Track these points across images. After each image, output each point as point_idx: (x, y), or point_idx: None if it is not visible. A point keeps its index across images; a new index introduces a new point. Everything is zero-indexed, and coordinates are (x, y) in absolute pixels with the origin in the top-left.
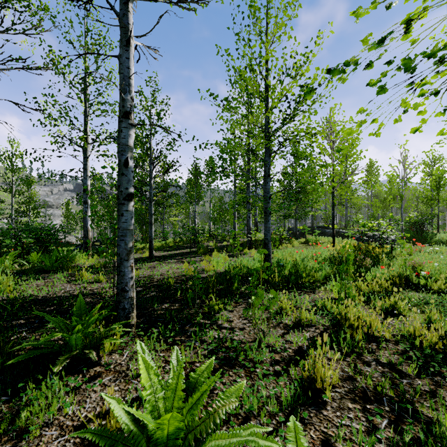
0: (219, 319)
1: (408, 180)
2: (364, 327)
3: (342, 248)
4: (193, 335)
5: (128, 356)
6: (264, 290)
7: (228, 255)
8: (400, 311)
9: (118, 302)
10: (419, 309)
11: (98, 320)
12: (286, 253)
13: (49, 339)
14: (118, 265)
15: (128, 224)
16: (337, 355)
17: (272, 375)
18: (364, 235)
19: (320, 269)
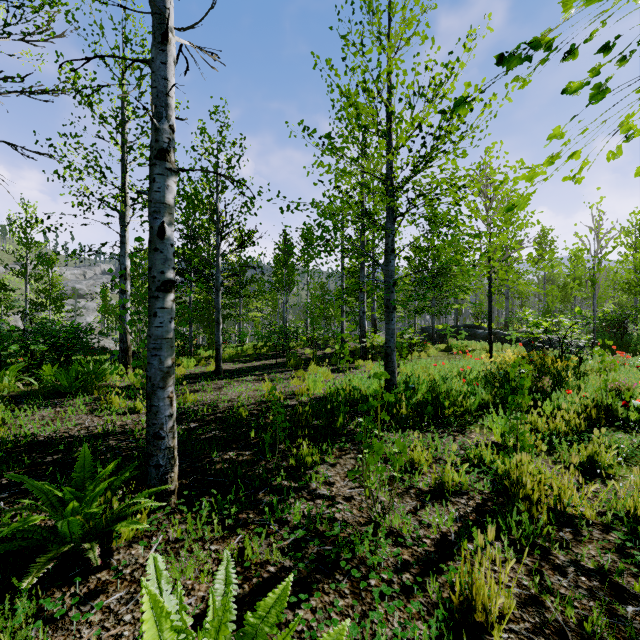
0: (312, 481)
1: (604, 257)
2: (548, 497)
3: (505, 360)
4: (267, 512)
5: (158, 550)
6: (385, 429)
7: (332, 370)
8: (604, 468)
9: (148, 454)
10: (634, 464)
11: (113, 488)
12: (418, 367)
13: (18, 528)
14: (148, 395)
15: (164, 330)
16: (511, 562)
17: (398, 592)
18: (537, 339)
19: (471, 393)
